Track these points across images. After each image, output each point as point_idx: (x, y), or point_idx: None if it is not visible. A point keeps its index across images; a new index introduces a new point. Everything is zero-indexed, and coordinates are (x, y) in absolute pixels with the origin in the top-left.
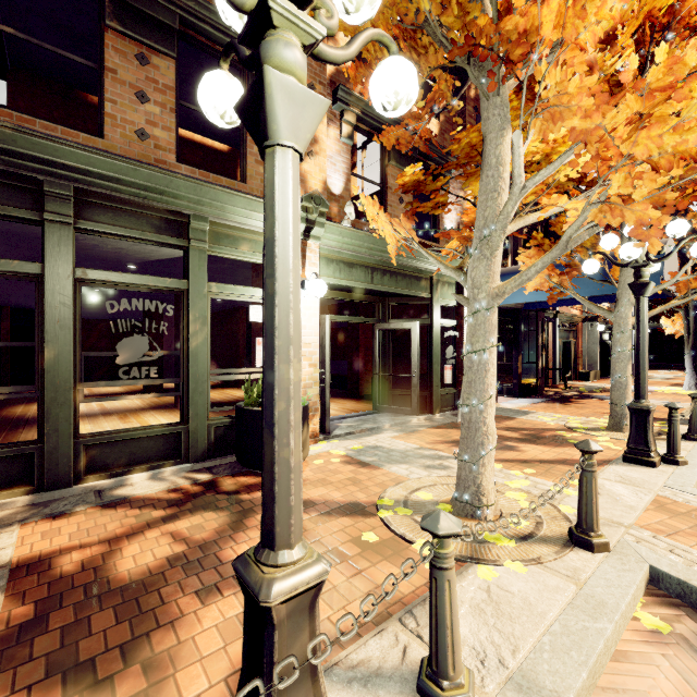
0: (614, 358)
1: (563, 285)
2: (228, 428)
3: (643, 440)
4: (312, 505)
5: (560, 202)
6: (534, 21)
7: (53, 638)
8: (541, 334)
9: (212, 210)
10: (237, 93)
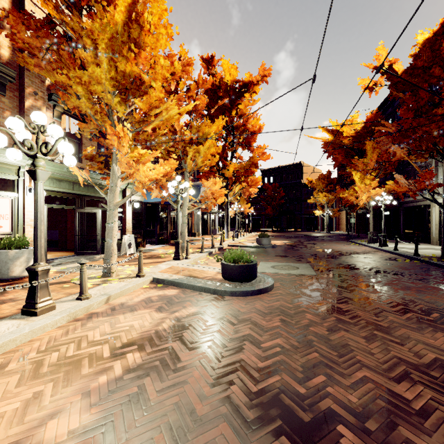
0: (182, 226)
1: (165, 197)
2: None
3: (178, 252)
4: None
5: None
6: (113, 143)
7: None
8: (170, 215)
9: None
10: (21, 155)
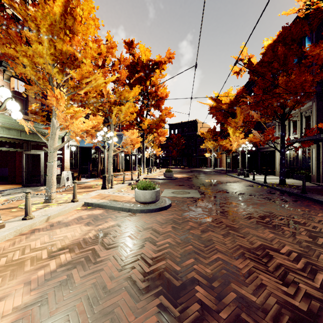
0: (108, 164)
1: (95, 143)
2: None
3: (105, 183)
4: None
5: None
6: (52, 102)
7: None
8: (100, 156)
9: None
10: None
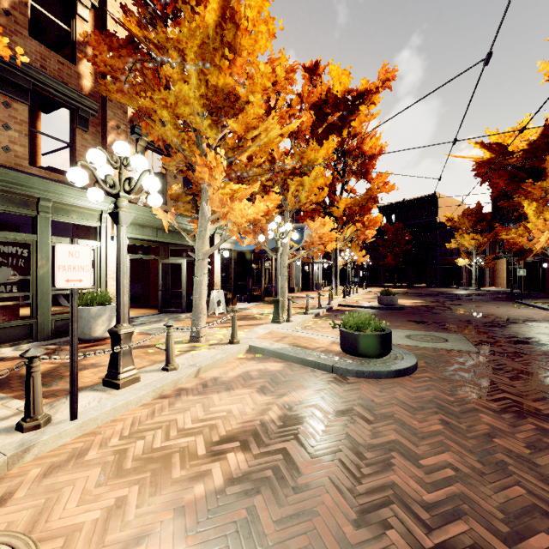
0: (281, 279)
1: (260, 243)
2: (63, 321)
3: (277, 313)
4: None
5: None
6: (203, 176)
7: (16, 385)
8: (264, 267)
9: (55, 195)
10: (102, 195)
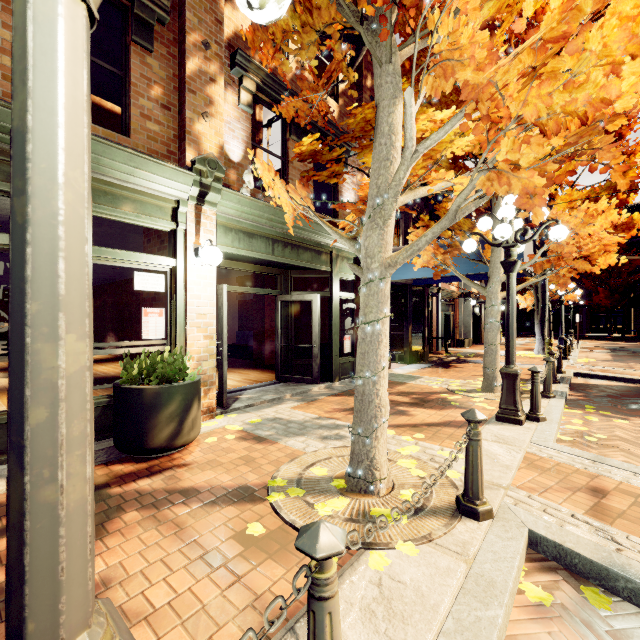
0: (487, 328)
1: (446, 263)
2: (106, 409)
3: (512, 401)
4: (195, 494)
5: (447, 176)
6: None
7: None
8: (427, 307)
9: None
10: None
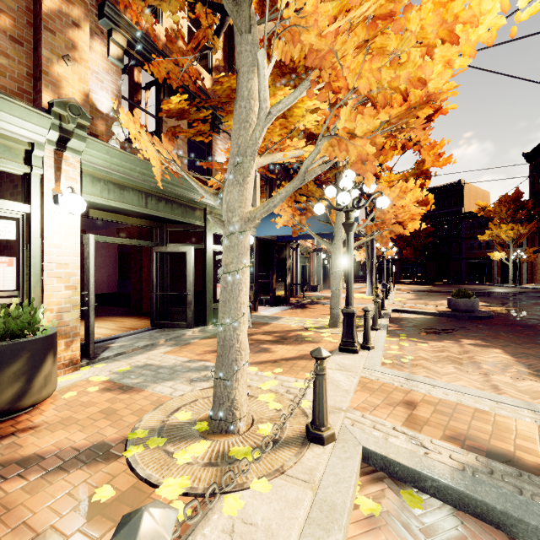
0: (333, 277)
1: (302, 223)
2: None
3: (350, 335)
4: (37, 461)
5: (299, 144)
6: None
7: None
8: (288, 260)
9: None
10: None
